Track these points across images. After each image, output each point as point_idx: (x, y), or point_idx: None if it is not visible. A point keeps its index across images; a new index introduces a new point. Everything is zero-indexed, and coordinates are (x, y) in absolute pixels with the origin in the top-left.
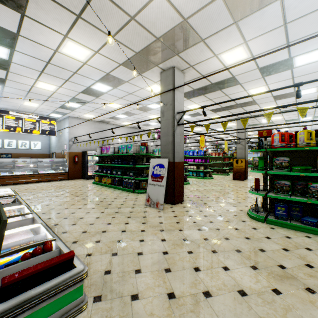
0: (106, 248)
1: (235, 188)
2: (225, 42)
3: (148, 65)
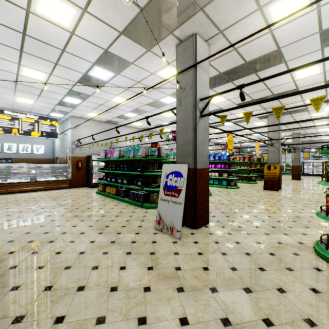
0: None
1: (272, 201)
2: None
3: (159, 33)
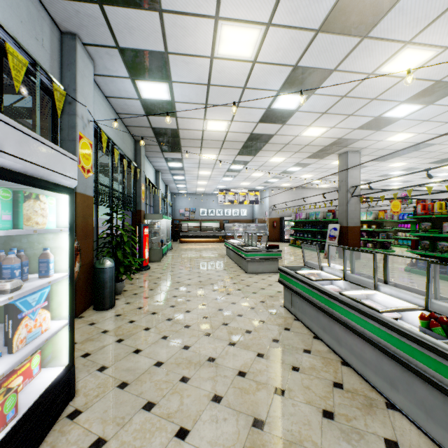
0: (290, 264)
1: None
2: (381, 136)
3: (325, 155)
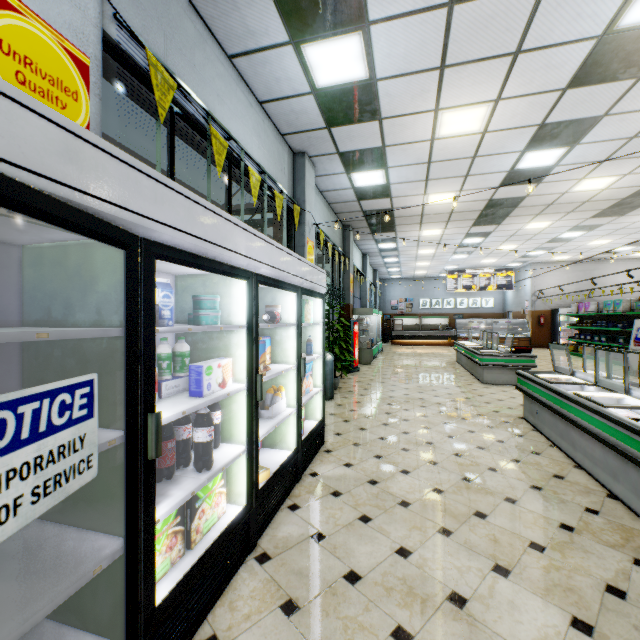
0: None
1: None
2: None
3: (627, 210)
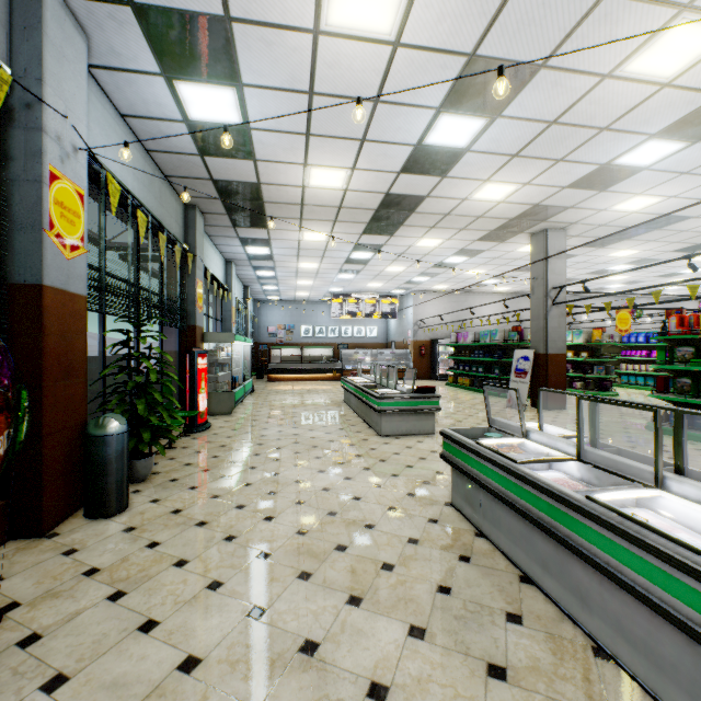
0: (453, 419)
1: None
2: (605, 201)
3: (509, 235)
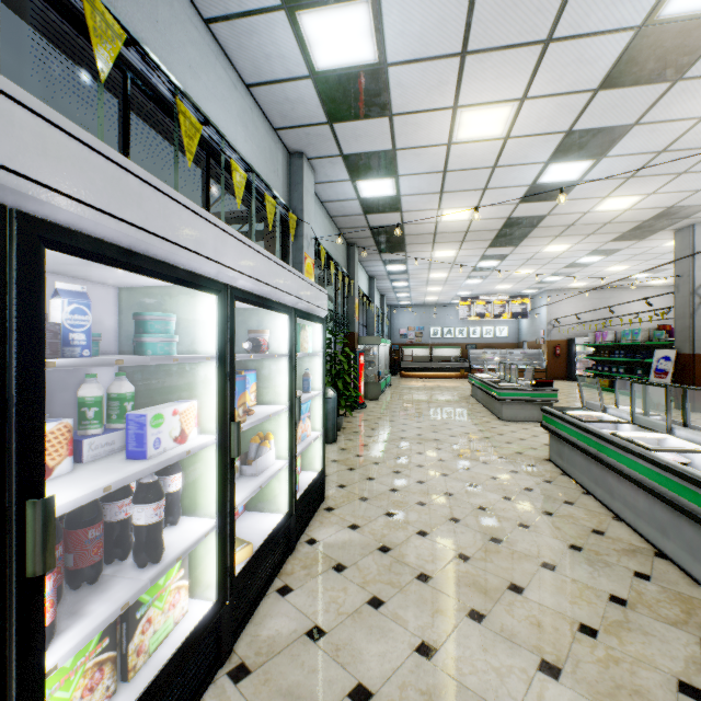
0: None
1: None
2: None
3: (647, 233)
